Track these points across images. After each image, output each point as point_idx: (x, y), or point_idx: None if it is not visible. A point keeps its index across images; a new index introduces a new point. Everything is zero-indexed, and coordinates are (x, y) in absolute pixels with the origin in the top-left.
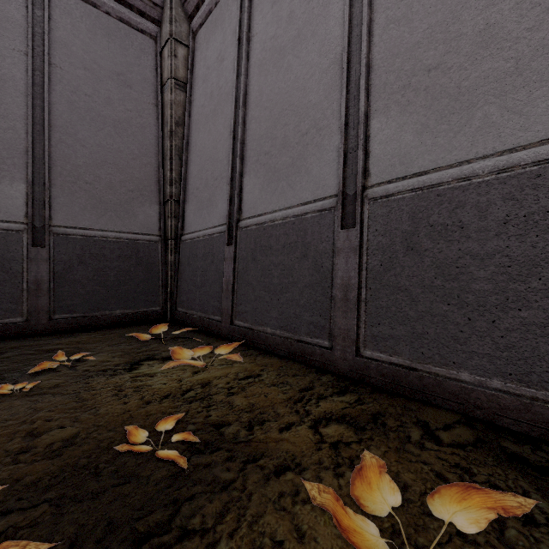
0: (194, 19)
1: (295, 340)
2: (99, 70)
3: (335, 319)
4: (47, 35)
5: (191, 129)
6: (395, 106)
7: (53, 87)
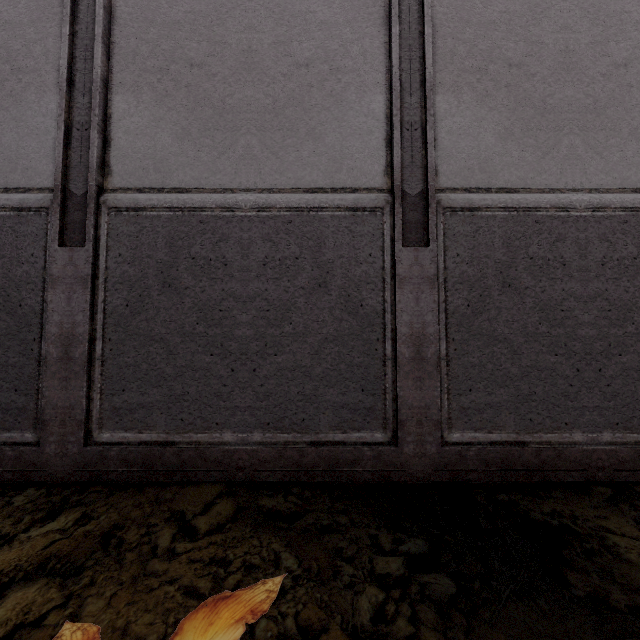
0: None
1: None
2: None
3: (47, 393)
4: None
5: None
6: (150, 90)
7: None
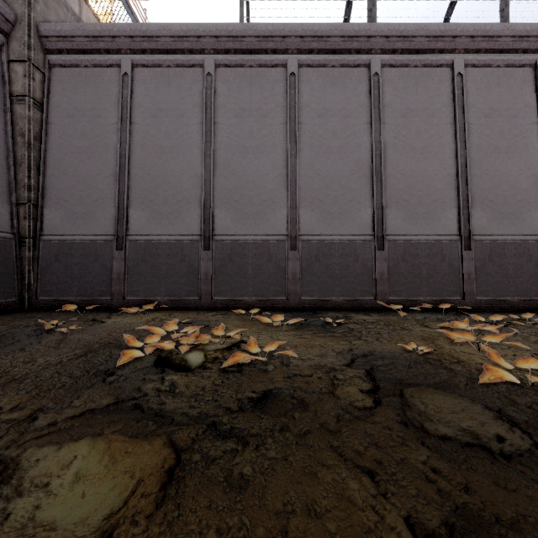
0: (52, 54)
1: (179, 300)
2: None
3: (202, 287)
4: None
5: (51, 146)
6: (224, 208)
7: None
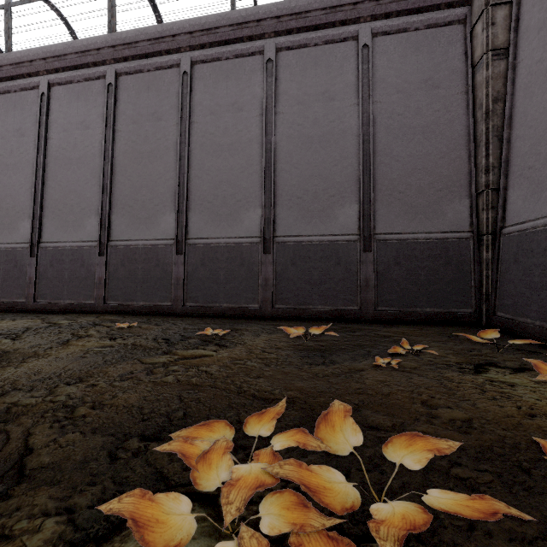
0: None
1: None
2: (409, 87)
3: None
4: (371, 81)
5: (516, 98)
6: None
7: (375, 120)
